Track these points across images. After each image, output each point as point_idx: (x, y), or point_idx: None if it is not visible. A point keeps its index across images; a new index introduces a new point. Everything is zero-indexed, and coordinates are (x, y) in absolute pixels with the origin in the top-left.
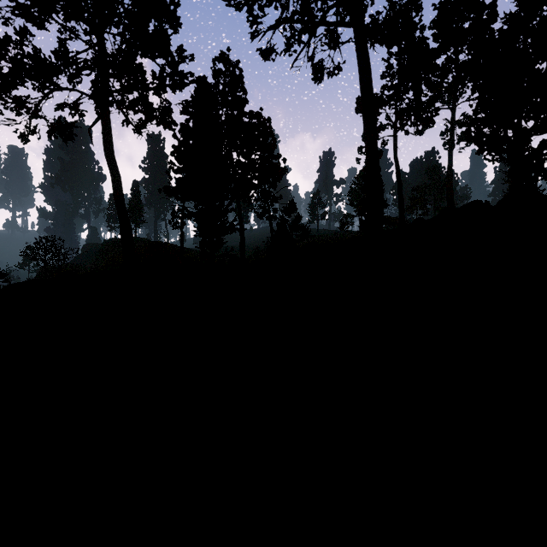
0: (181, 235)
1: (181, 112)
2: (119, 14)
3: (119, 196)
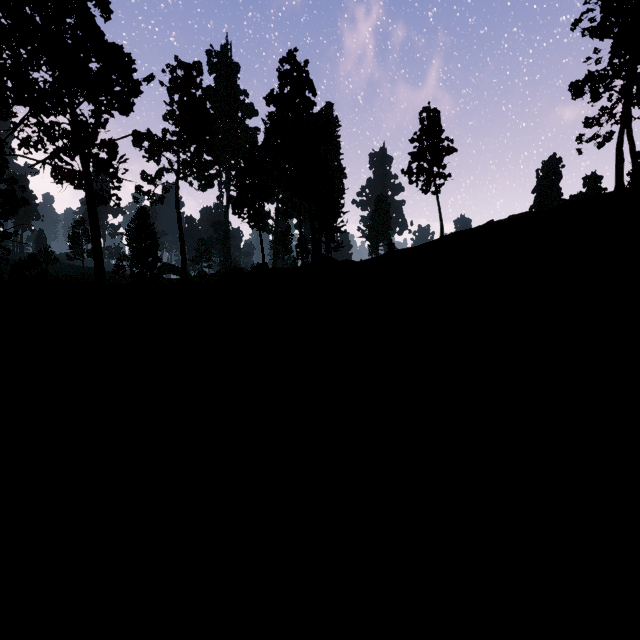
0: None
1: None
2: None
3: None
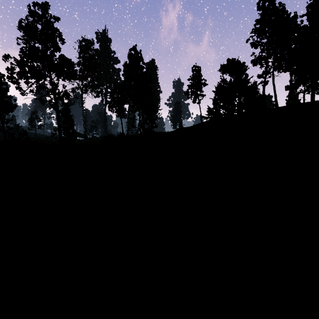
0: None
1: None
2: None
3: None
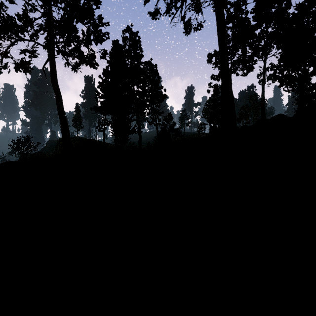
0: (104, 135)
1: (101, 57)
2: None
3: (60, 108)
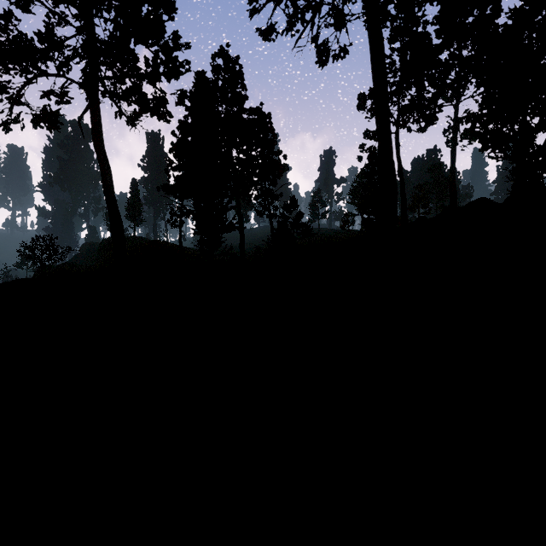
0: (180, 234)
1: (177, 102)
2: None
3: (109, 190)
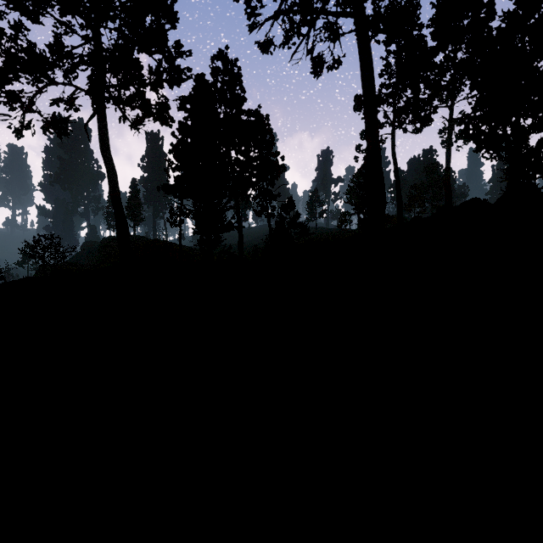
0: (179, 233)
1: (178, 108)
2: (115, 7)
3: (115, 192)
